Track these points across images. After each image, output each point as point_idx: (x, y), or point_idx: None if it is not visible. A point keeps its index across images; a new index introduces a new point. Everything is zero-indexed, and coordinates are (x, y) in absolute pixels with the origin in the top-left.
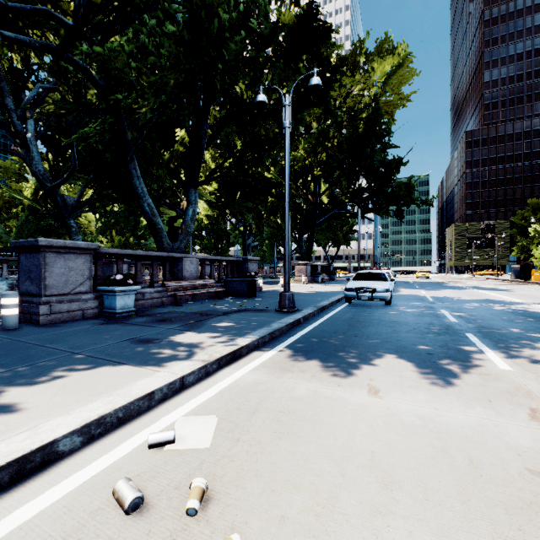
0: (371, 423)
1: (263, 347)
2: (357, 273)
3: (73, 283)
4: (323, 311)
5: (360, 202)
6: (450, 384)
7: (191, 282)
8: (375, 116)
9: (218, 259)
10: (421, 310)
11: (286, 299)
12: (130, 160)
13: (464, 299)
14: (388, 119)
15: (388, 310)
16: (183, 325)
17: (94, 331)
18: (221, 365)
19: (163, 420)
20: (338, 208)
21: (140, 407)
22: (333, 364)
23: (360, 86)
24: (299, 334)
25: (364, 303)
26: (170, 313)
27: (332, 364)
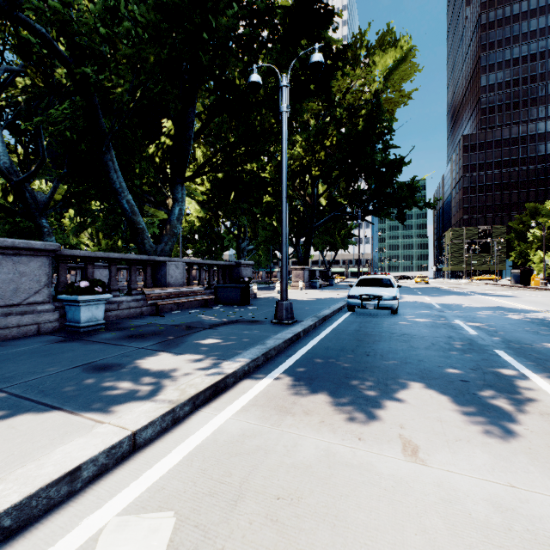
0: (423, 522)
1: (255, 372)
2: (360, 279)
3: (26, 292)
4: (325, 322)
5: (360, 204)
6: (511, 433)
7: (175, 289)
8: (376, 113)
9: (207, 263)
10: (432, 319)
11: (283, 308)
12: (106, 150)
13: (473, 307)
14: (390, 116)
15: (397, 320)
16: (158, 342)
17: (42, 352)
18: (197, 405)
19: (83, 526)
20: (337, 211)
21: (51, 497)
22: (346, 399)
23: (361, 81)
24: (299, 353)
25: (368, 311)
26: (147, 326)
27: (344, 400)
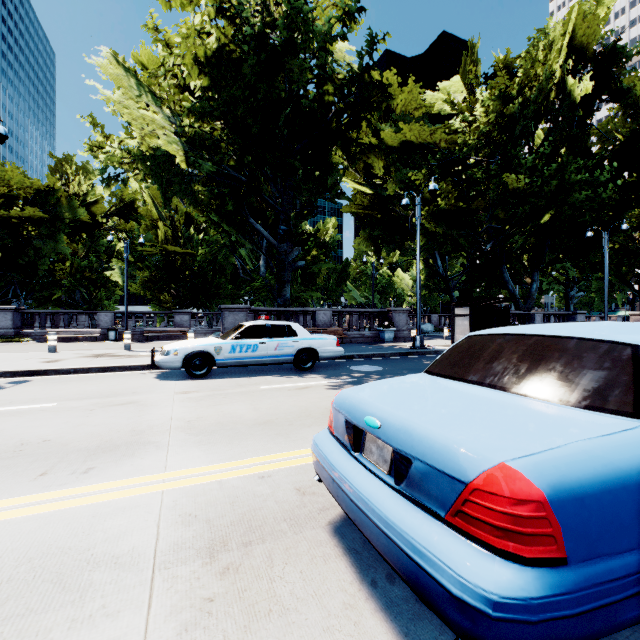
0: None
1: None
2: None
3: None
4: None
5: None
6: None
7: None
8: None
9: (553, 313)
10: None
11: None
12: (502, 265)
13: None
14: None
15: None
16: None
17: None
18: None
19: None
20: None
21: None
22: None
23: None
24: None
25: None
26: None
27: None
